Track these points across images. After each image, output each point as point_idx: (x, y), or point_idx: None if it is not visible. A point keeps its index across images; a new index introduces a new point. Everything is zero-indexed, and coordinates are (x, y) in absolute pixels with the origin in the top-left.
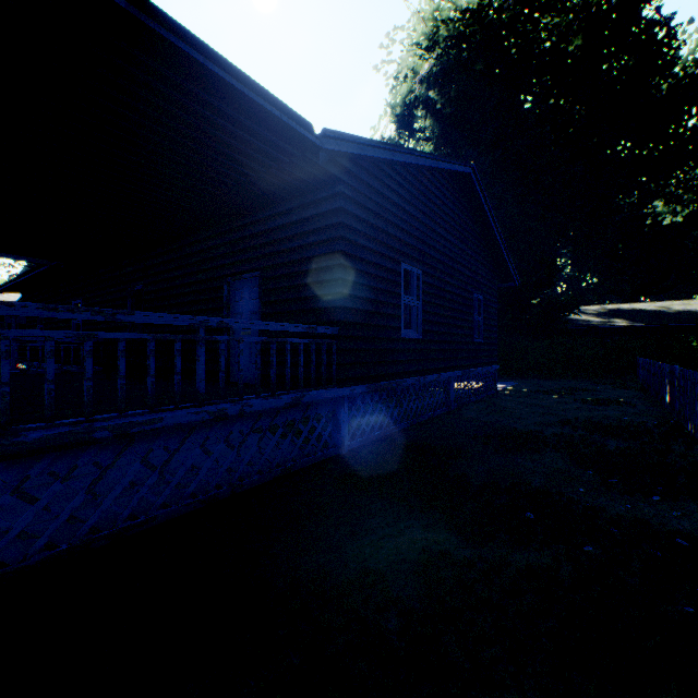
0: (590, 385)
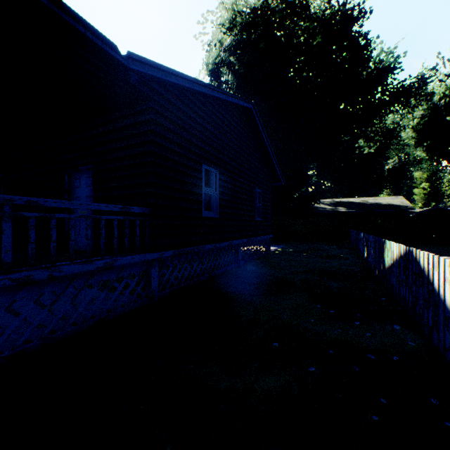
0: (325, 246)
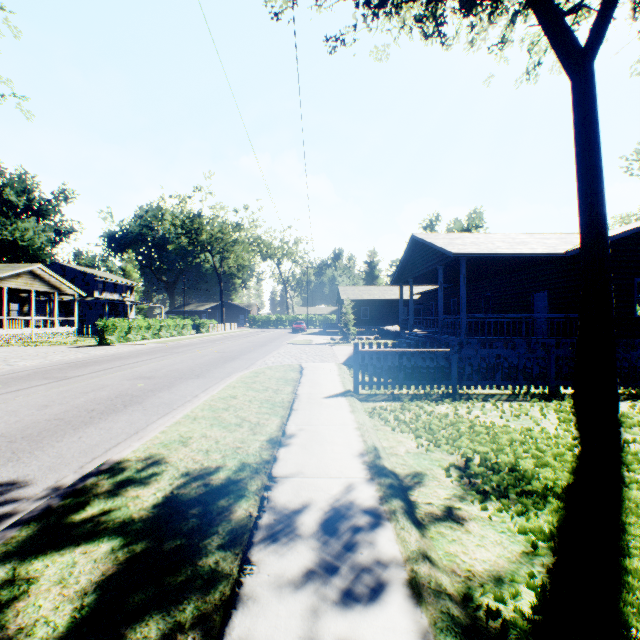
0: None
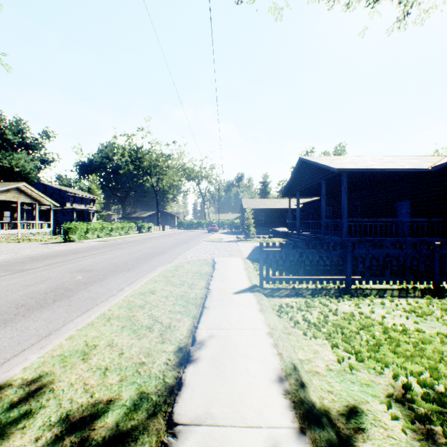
0: None
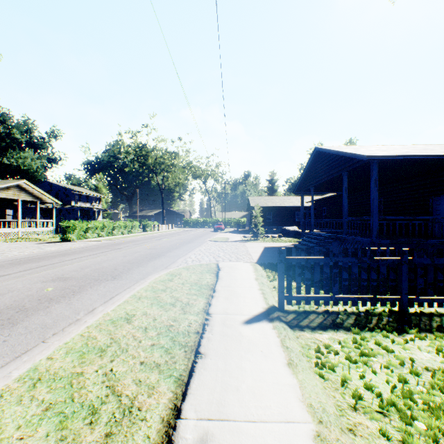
0: None
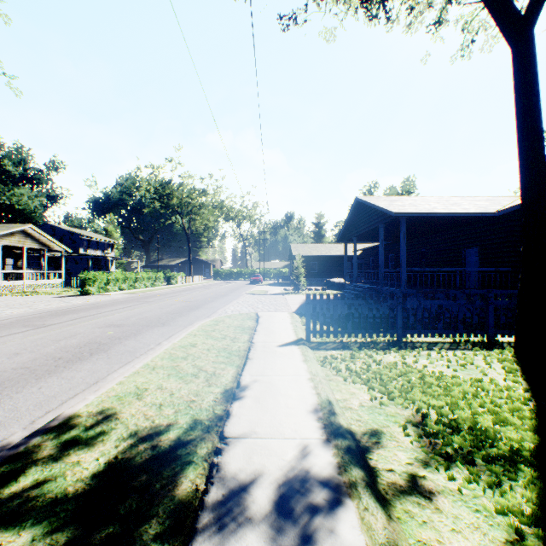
0: None
